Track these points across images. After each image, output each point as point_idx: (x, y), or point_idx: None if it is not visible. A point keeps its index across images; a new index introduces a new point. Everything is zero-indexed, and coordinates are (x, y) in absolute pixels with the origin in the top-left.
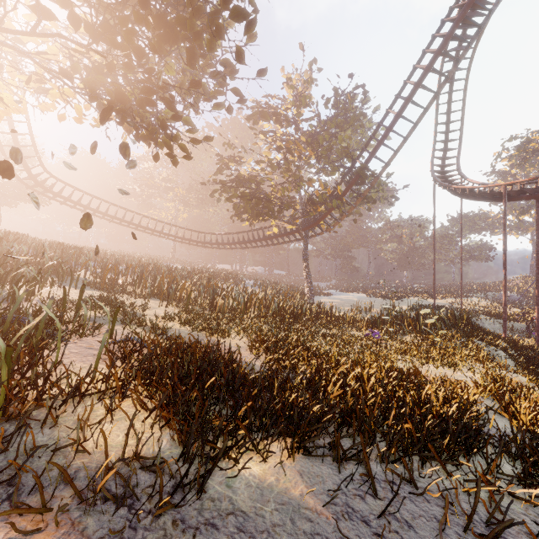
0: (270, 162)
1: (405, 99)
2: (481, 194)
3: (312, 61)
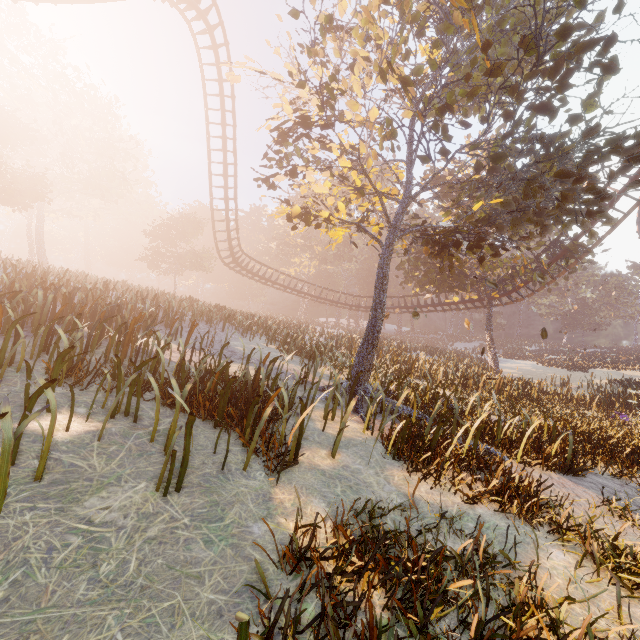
0: None
1: (630, 179)
2: None
3: (501, 125)
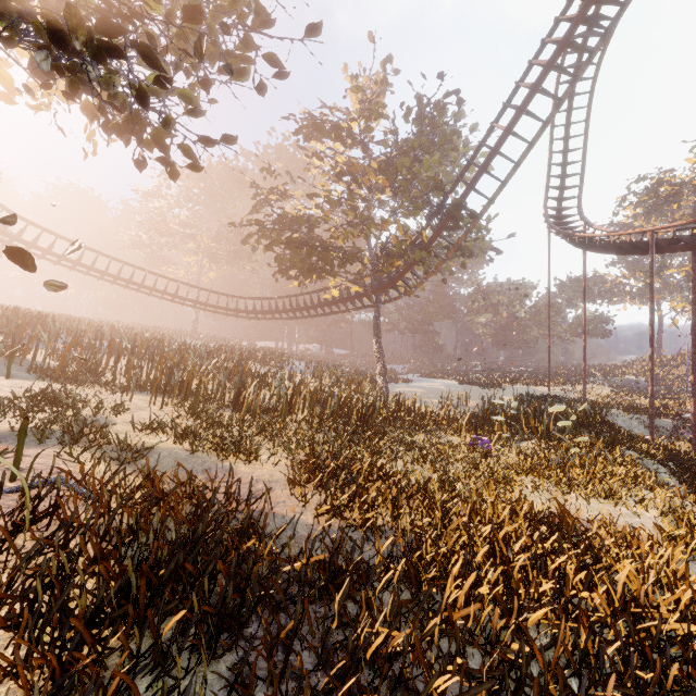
0: (328, 196)
1: (518, 108)
2: (616, 244)
3: (387, 58)
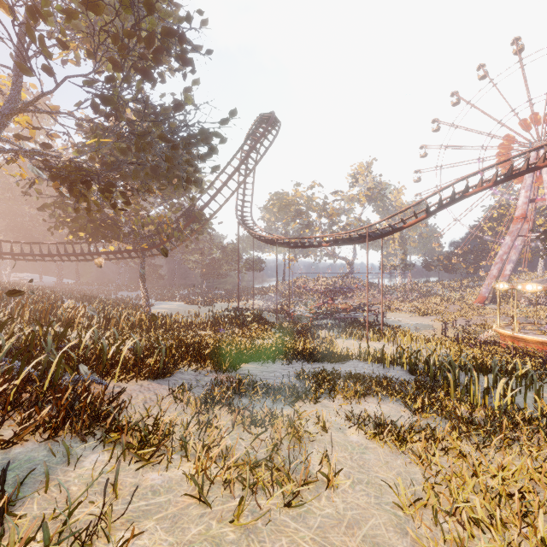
0: None
1: (229, 176)
2: (265, 240)
3: None
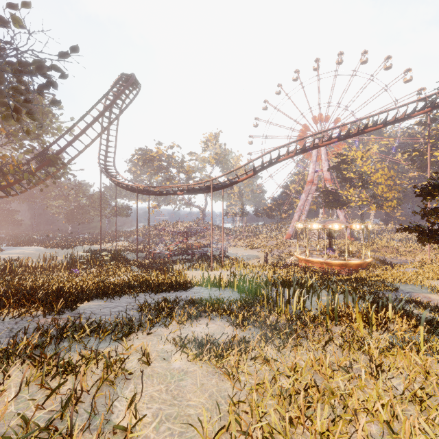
0: None
1: (88, 124)
2: (127, 187)
3: None
